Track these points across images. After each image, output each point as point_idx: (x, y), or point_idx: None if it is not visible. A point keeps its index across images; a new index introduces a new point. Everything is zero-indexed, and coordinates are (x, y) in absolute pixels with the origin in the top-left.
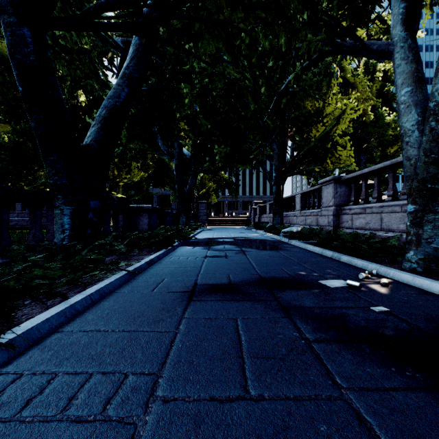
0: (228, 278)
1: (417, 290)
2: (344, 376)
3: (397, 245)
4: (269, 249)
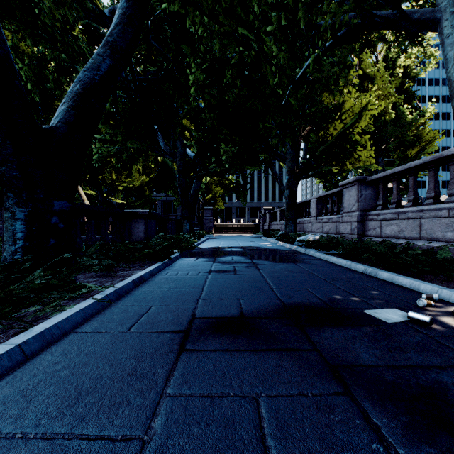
0: (239, 305)
1: None
2: None
3: None
4: (286, 261)
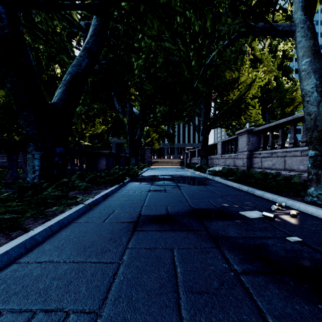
0: (166, 209)
1: (321, 220)
2: (275, 315)
3: (300, 182)
4: (198, 184)
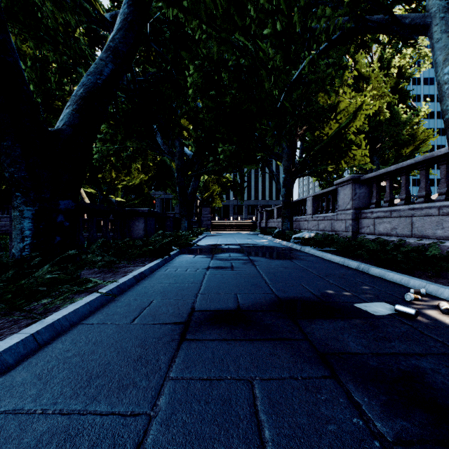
0: (236, 299)
1: None
2: None
3: (444, 255)
4: (281, 258)
